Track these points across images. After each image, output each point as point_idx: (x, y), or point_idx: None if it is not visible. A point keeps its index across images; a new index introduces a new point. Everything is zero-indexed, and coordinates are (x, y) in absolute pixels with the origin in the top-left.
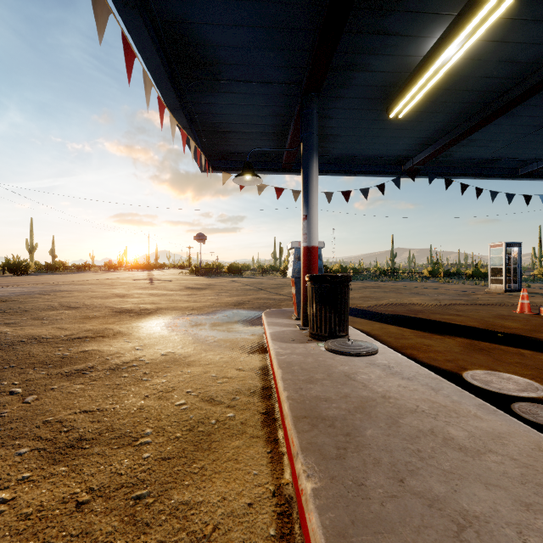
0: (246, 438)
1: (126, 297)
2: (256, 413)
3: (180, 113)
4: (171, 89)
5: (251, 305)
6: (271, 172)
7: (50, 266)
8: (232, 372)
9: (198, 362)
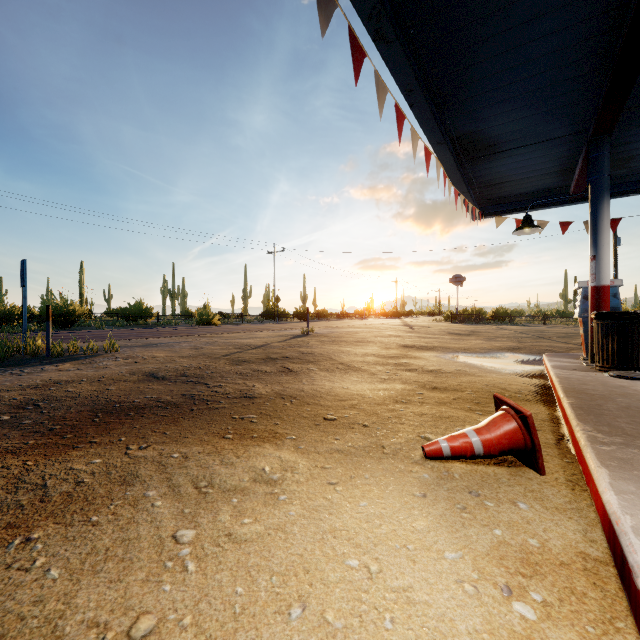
0: (530, 402)
1: (401, 337)
2: (537, 398)
3: (461, 184)
4: (458, 173)
5: (528, 351)
6: (555, 206)
7: (320, 314)
8: (515, 383)
9: (485, 376)
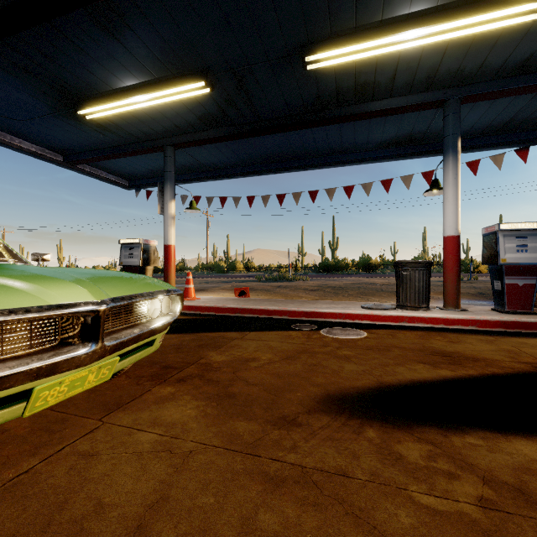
0: None
1: None
2: None
3: (440, 154)
4: (413, 156)
5: None
6: None
7: None
8: None
9: None
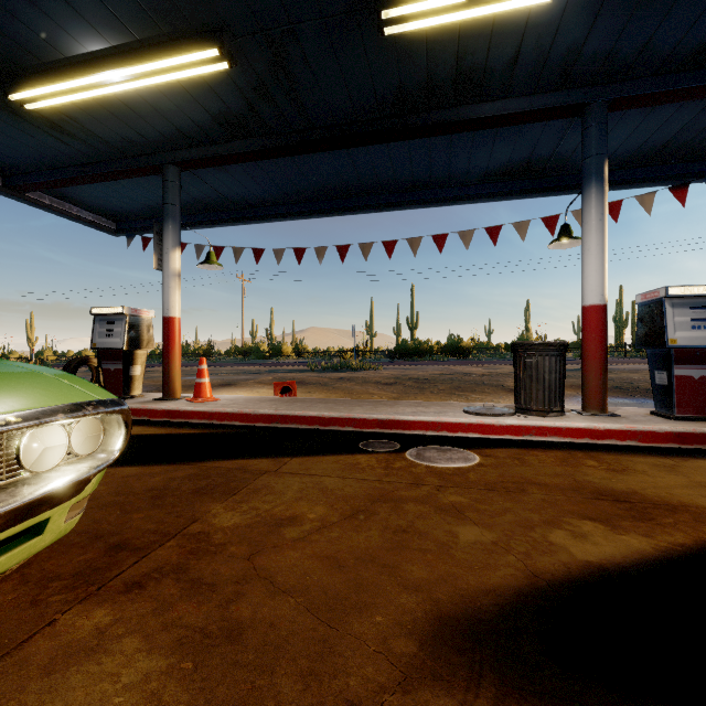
0: None
1: None
2: None
3: (567, 191)
4: (530, 194)
5: None
6: None
7: None
8: None
9: None
